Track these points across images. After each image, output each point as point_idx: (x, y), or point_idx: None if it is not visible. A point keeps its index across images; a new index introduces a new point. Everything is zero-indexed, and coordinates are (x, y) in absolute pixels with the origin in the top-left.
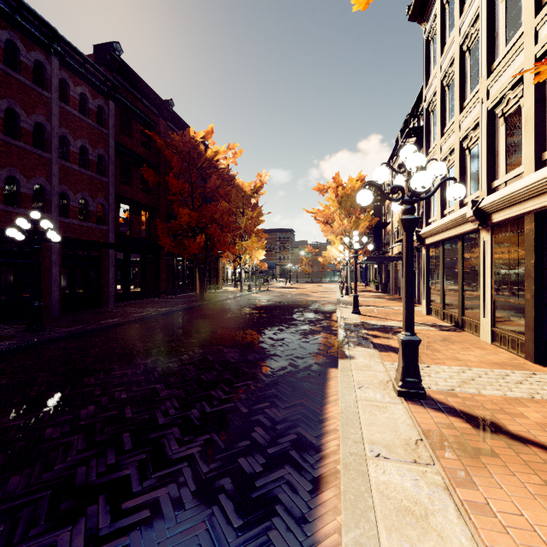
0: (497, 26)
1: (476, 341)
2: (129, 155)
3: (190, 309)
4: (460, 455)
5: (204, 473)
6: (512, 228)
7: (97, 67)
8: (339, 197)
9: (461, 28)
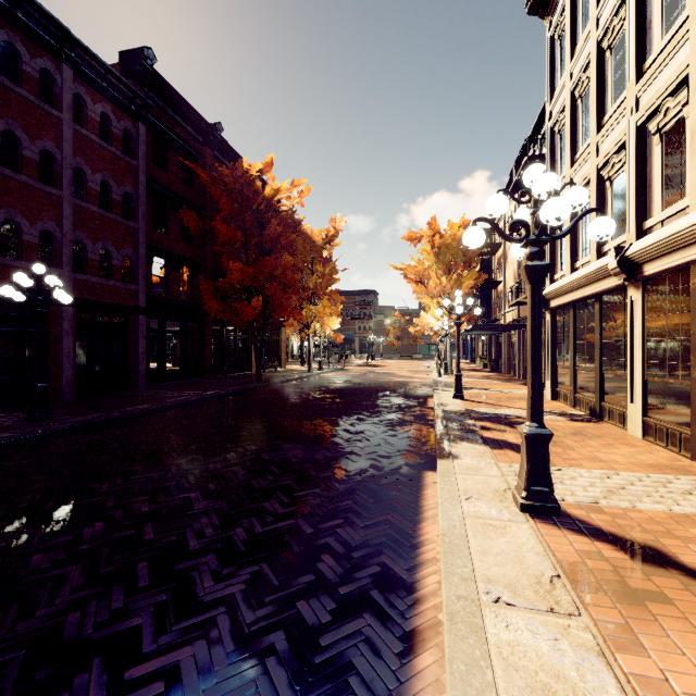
0: (651, 12)
1: (621, 435)
2: (165, 194)
3: (242, 393)
4: (616, 599)
5: (248, 625)
6: (672, 283)
7: (122, 79)
8: (436, 249)
9: (599, 19)
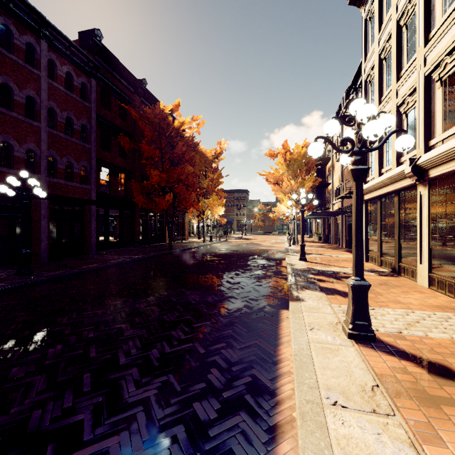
0: None
1: (413, 285)
2: (109, 125)
3: (159, 257)
4: (419, 403)
5: (158, 420)
6: (449, 182)
7: (80, 49)
8: (287, 161)
9: (398, 6)
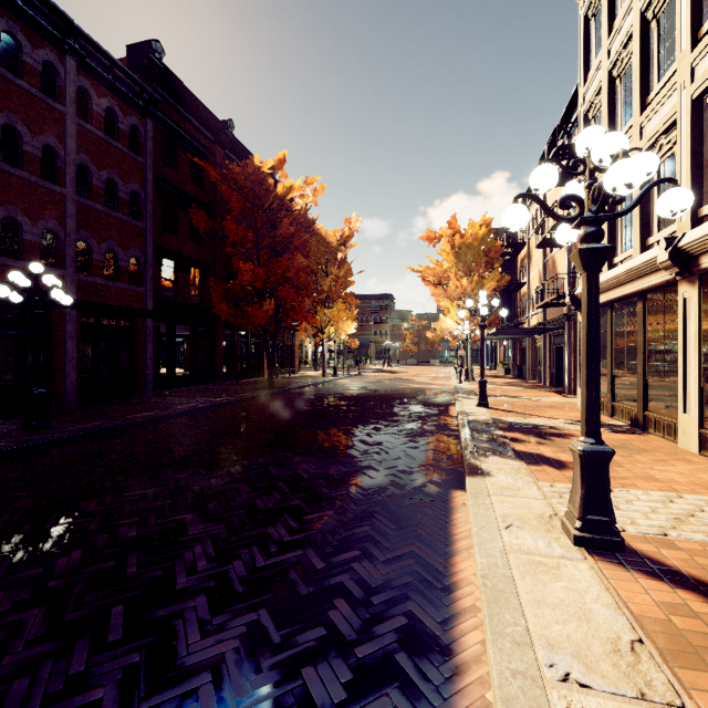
0: None
1: (672, 449)
2: (174, 193)
3: (253, 400)
4: None
5: (237, 703)
6: None
7: (128, 72)
8: (456, 249)
9: None
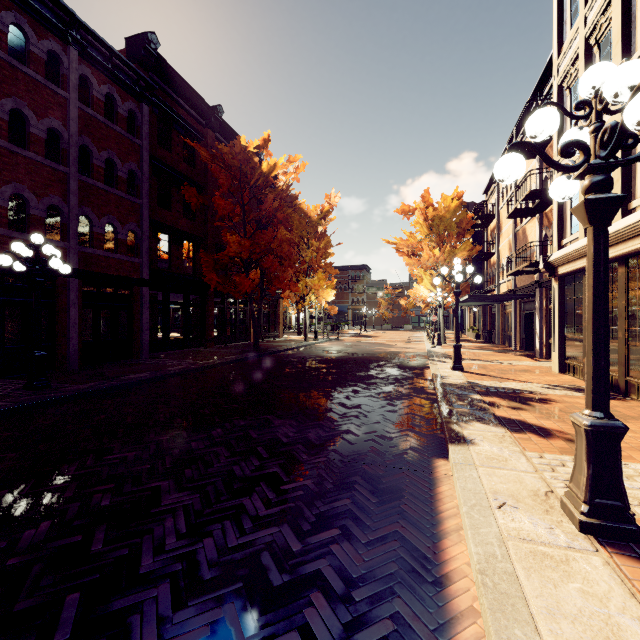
0: None
1: None
2: (168, 172)
3: (239, 362)
4: None
5: None
6: None
7: (126, 61)
8: (429, 221)
9: None
